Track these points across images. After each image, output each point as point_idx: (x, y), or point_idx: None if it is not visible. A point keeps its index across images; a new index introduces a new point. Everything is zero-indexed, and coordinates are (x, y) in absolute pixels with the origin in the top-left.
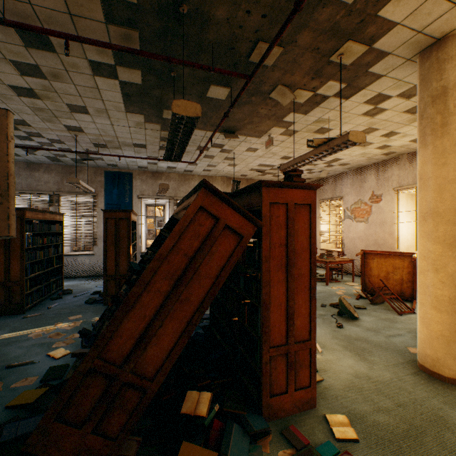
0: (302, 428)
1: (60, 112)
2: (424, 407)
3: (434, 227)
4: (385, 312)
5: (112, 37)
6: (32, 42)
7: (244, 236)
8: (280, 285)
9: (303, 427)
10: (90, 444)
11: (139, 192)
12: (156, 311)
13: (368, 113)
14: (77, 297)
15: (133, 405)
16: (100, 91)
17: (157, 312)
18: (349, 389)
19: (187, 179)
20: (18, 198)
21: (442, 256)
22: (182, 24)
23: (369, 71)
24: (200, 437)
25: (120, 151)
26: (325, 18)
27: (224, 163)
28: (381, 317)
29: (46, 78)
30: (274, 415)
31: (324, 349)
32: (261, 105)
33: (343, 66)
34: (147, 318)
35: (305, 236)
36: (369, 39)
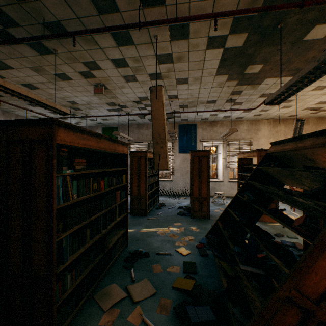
0: None
1: (169, 86)
2: None
3: None
4: None
5: (238, 7)
6: (175, 36)
7: None
8: None
9: None
10: None
11: (200, 137)
12: None
13: None
14: (170, 209)
15: None
16: (204, 62)
17: None
18: None
19: (237, 124)
20: (132, 146)
21: None
22: None
23: None
24: None
25: (194, 108)
26: None
27: (278, 106)
28: None
29: (172, 62)
30: None
31: None
32: None
33: None
34: None
35: None
36: None
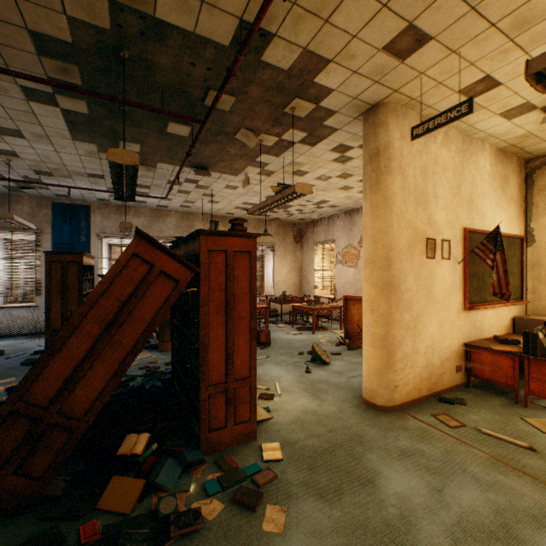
0: (237, 456)
1: None
2: (350, 430)
3: (371, 273)
4: (357, 356)
5: (47, 67)
6: None
7: (180, 282)
8: (220, 327)
9: (238, 455)
10: (11, 485)
11: (99, 229)
12: (86, 353)
13: (338, 160)
14: (11, 358)
15: (60, 445)
16: (38, 116)
17: (87, 355)
18: (293, 423)
19: (162, 215)
20: None
21: (376, 298)
22: (126, 66)
23: (324, 124)
24: (132, 471)
25: (70, 180)
26: (268, 77)
27: (204, 199)
28: (351, 361)
29: None
30: (213, 449)
31: (284, 392)
32: (230, 145)
33: (299, 118)
34: (76, 360)
35: (245, 281)
36: (314, 99)
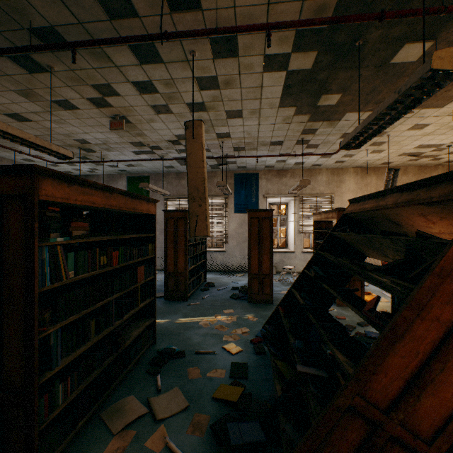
0: None
1: (217, 121)
2: None
3: None
4: None
5: (302, 17)
6: (220, 52)
7: None
8: None
9: None
10: None
11: (264, 191)
12: (432, 347)
13: None
14: (220, 290)
15: None
16: (262, 89)
17: (433, 349)
18: None
19: (313, 174)
20: (170, 202)
21: None
22: None
23: None
24: None
25: (254, 152)
26: None
27: (367, 150)
28: None
29: (218, 88)
30: None
31: None
32: None
33: None
34: (420, 354)
35: None
36: None
